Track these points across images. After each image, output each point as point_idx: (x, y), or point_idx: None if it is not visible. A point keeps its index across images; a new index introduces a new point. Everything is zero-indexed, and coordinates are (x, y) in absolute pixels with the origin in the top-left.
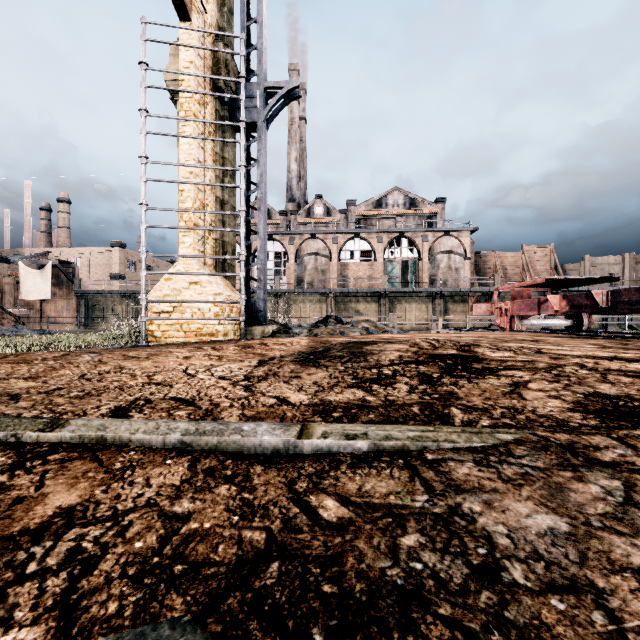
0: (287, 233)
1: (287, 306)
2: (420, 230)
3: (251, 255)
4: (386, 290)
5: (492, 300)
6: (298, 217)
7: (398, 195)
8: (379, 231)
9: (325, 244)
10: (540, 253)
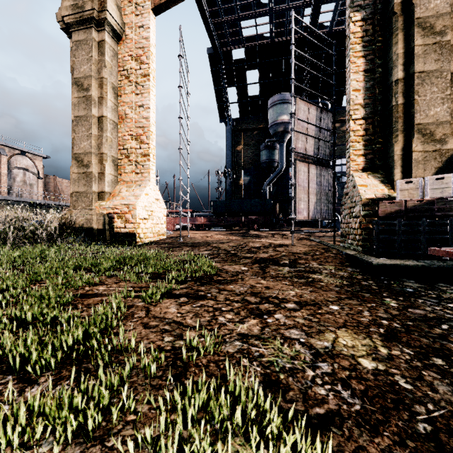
0: None
1: None
2: None
3: None
4: None
5: None
6: None
7: None
8: None
9: None
10: None
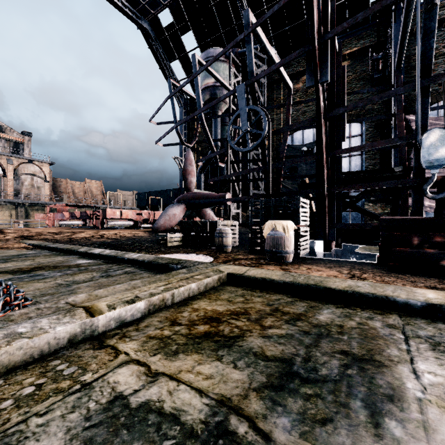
0: None
1: None
2: (5, 154)
3: None
4: None
5: None
6: None
7: None
8: None
9: None
10: (95, 185)
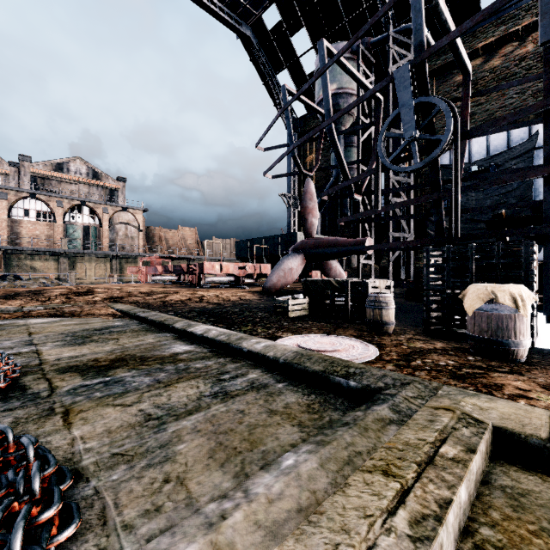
0: None
1: None
2: (101, 203)
3: None
4: (66, 251)
5: None
6: None
7: (81, 164)
8: (59, 196)
9: None
10: (189, 232)
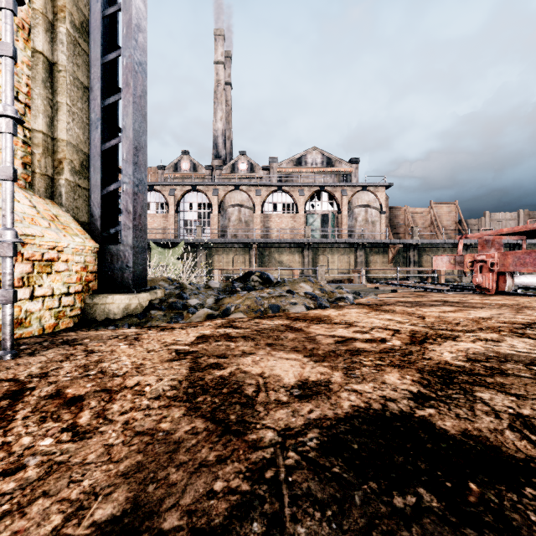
0: (211, 184)
1: (209, 256)
2: (340, 184)
3: (118, 171)
4: (309, 241)
5: (410, 251)
6: (223, 172)
7: (316, 154)
8: (301, 184)
9: (249, 196)
10: (446, 209)
